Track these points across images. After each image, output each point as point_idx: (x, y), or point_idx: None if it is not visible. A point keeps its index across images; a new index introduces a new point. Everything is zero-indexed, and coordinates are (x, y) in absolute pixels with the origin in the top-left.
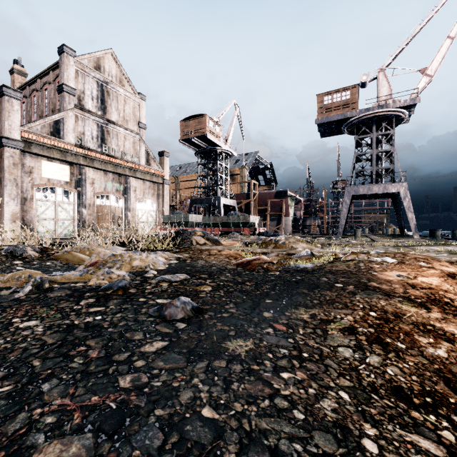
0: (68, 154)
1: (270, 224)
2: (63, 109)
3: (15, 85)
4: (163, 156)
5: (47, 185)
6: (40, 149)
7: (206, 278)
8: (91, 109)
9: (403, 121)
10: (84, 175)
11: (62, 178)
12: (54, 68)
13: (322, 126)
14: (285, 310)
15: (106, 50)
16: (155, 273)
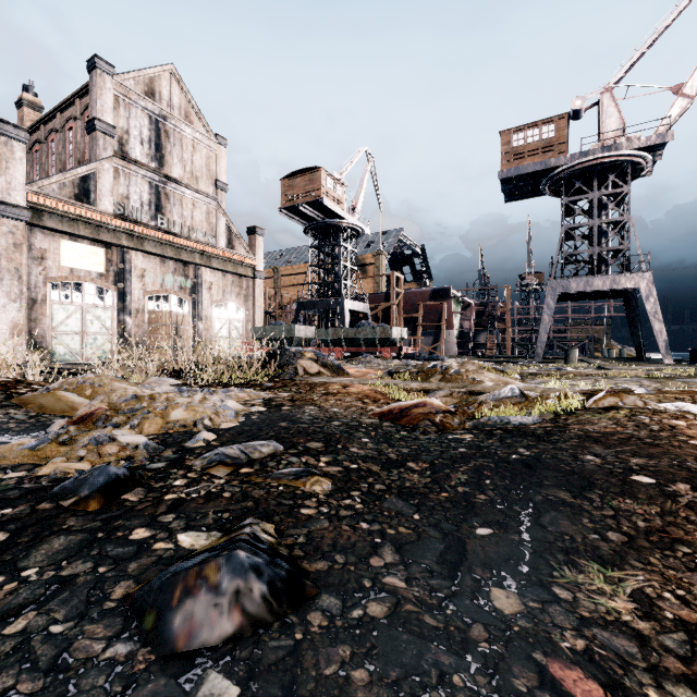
0: (102, 230)
1: (423, 341)
2: (95, 158)
3: (24, 124)
4: (255, 233)
5: (69, 278)
6: (57, 221)
7: (318, 450)
8: (139, 159)
9: (644, 171)
10: (129, 263)
11: (93, 268)
12: (82, 95)
13: (508, 183)
14: (548, 573)
15: (163, 65)
16: (210, 437)
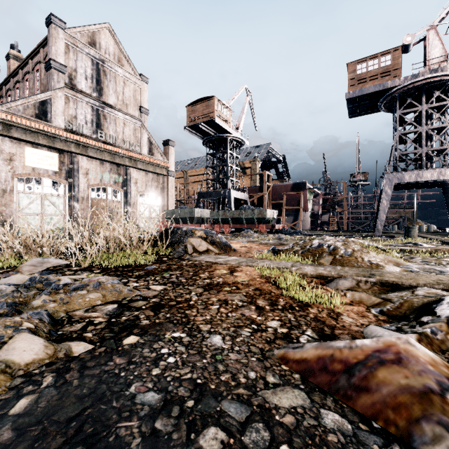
0: (56, 140)
1: (286, 220)
2: (51, 88)
3: (11, 71)
4: (168, 145)
5: (31, 175)
6: (22, 133)
7: None
8: (84, 90)
9: None
10: (76, 164)
11: (50, 168)
12: (44, 45)
13: (352, 103)
14: None
15: (102, 24)
16: None
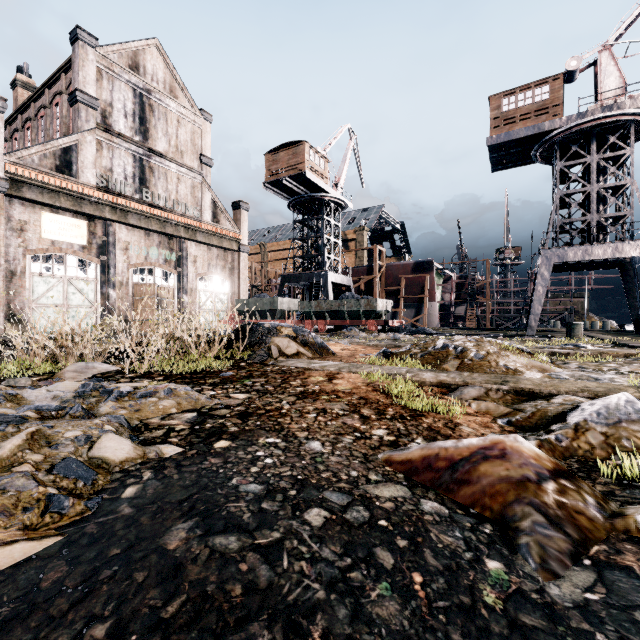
0: (85, 202)
1: (405, 314)
2: (77, 130)
3: (18, 104)
4: (240, 208)
5: (50, 251)
6: (37, 193)
7: None
8: (123, 132)
9: None
10: (112, 236)
11: (75, 241)
12: (67, 69)
13: (496, 151)
14: None
15: (147, 39)
16: None
